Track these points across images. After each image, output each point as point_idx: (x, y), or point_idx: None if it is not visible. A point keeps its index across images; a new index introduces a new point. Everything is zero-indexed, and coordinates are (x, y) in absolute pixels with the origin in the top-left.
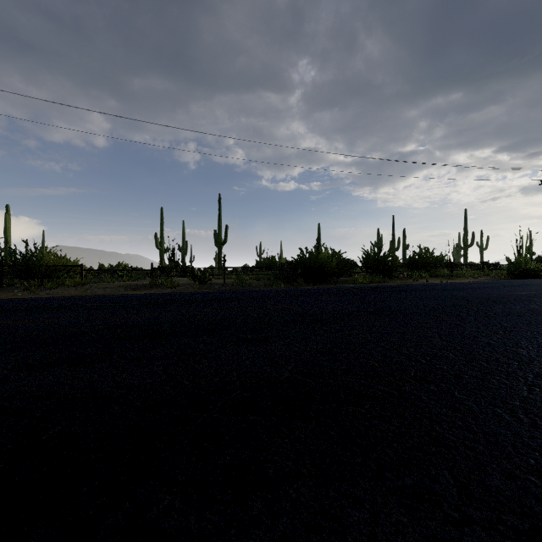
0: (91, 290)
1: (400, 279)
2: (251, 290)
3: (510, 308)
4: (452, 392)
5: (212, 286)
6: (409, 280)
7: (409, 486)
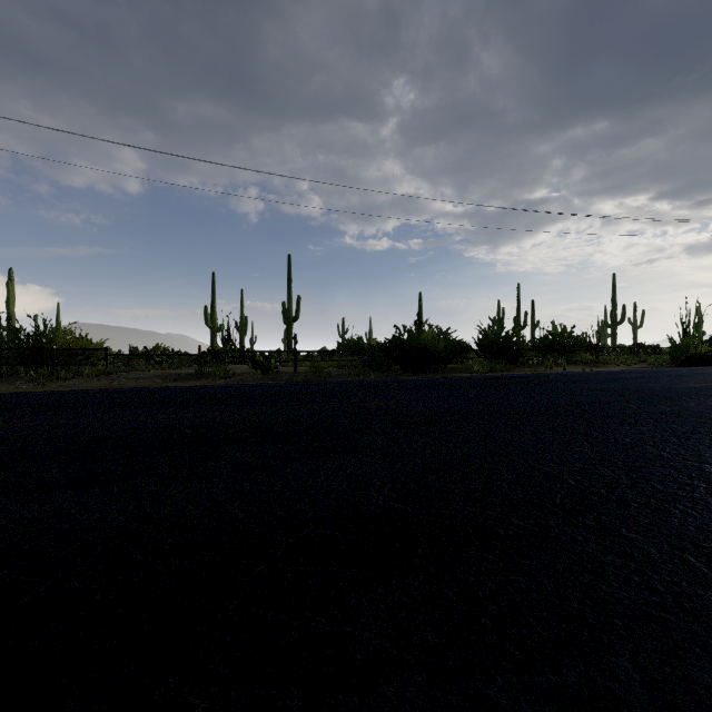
0: (118, 382)
1: (529, 367)
2: (330, 382)
3: (681, 406)
4: (618, 529)
5: (280, 376)
6: (540, 368)
7: (572, 685)
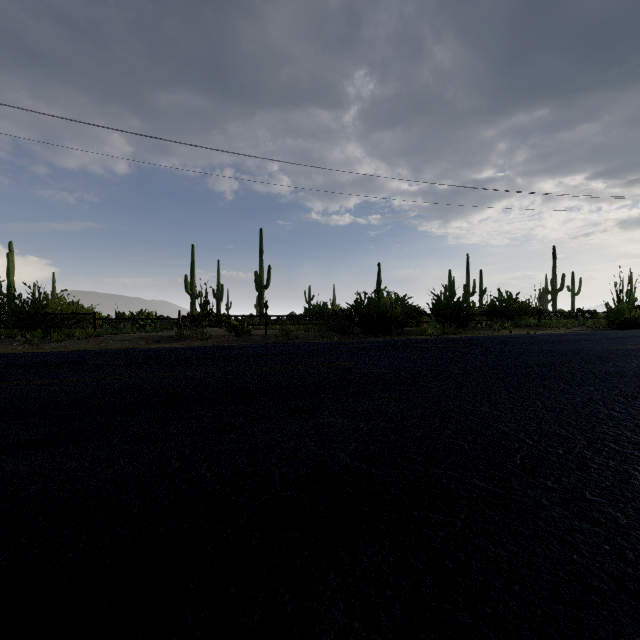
0: (105, 343)
1: (478, 330)
2: (298, 344)
3: (623, 367)
4: (581, 491)
5: (252, 338)
6: (488, 331)
7: None
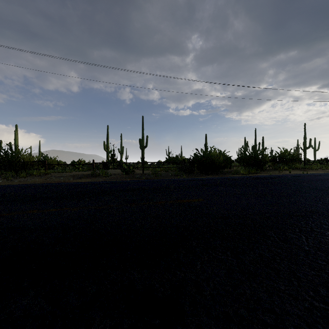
0: (50, 179)
1: (268, 171)
2: (161, 180)
3: None
4: None
5: (135, 176)
6: (275, 171)
7: None
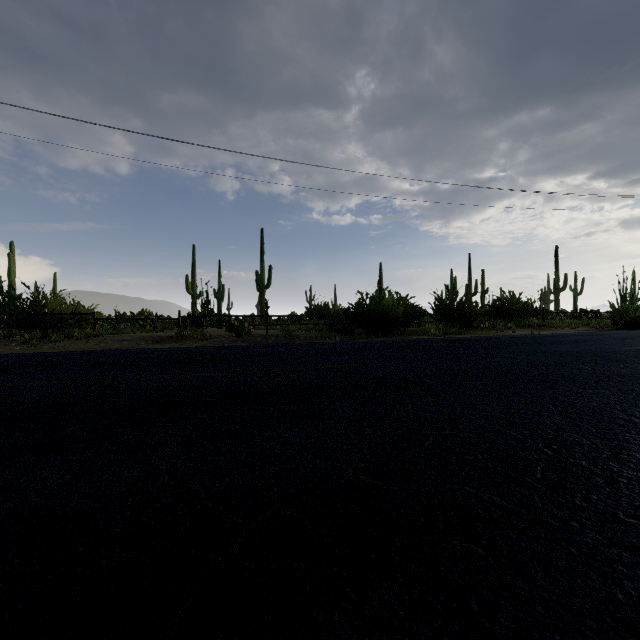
0: (104, 344)
1: (481, 330)
2: (299, 344)
3: (635, 368)
4: (614, 511)
5: (252, 338)
6: (491, 331)
7: None
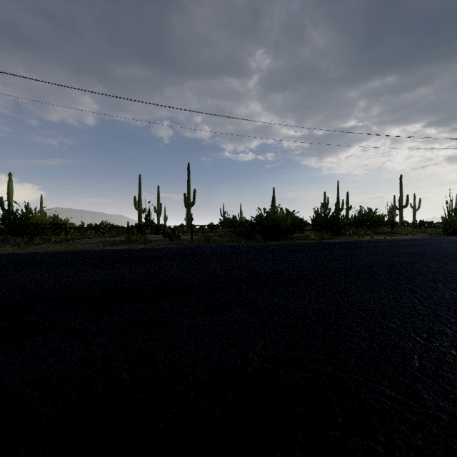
0: (73, 246)
1: (347, 236)
2: (214, 246)
3: None
4: None
5: (181, 242)
6: (355, 237)
7: None
